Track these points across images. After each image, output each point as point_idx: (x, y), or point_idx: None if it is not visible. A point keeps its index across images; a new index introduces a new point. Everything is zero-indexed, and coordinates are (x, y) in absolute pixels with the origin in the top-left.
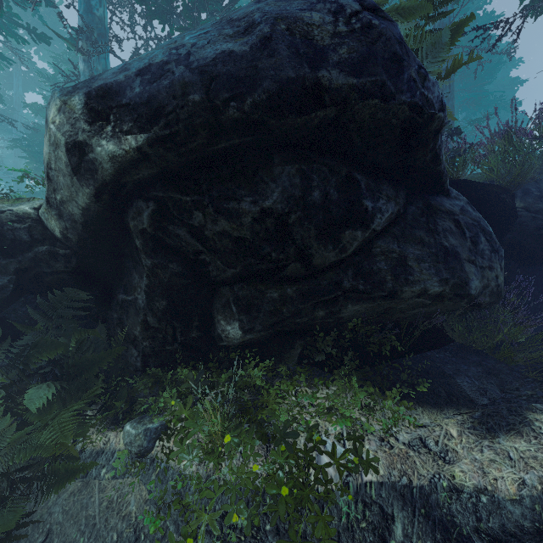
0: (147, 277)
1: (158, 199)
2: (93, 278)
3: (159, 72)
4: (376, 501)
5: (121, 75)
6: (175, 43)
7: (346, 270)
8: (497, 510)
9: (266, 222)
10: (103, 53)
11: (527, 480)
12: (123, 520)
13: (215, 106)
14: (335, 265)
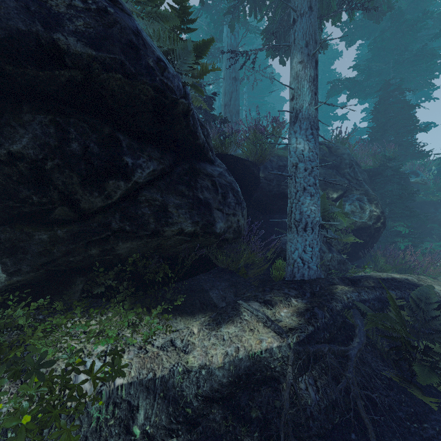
0: None
1: None
2: None
3: None
4: (125, 399)
5: None
6: None
7: (114, 214)
8: (210, 377)
9: (19, 166)
10: None
11: (229, 352)
12: None
13: None
14: (104, 209)
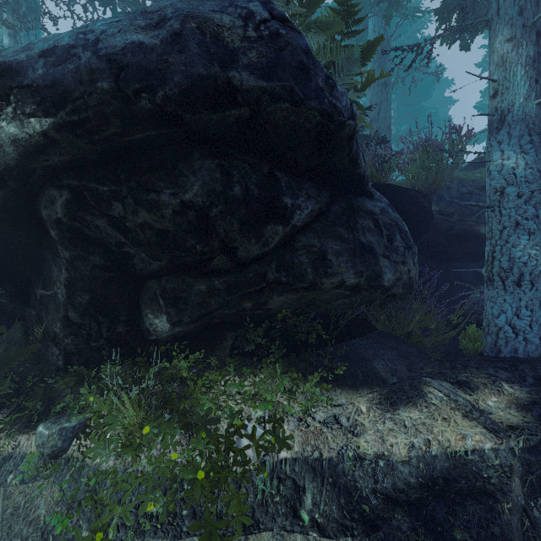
0: (66, 269)
1: (72, 188)
2: (6, 272)
3: (64, 55)
4: (290, 475)
5: (23, 54)
6: (86, 28)
7: (270, 263)
8: (391, 471)
9: (188, 215)
10: (34, 29)
11: (415, 443)
12: (30, 525)
13: (126, 96)
14: (260, 258)
